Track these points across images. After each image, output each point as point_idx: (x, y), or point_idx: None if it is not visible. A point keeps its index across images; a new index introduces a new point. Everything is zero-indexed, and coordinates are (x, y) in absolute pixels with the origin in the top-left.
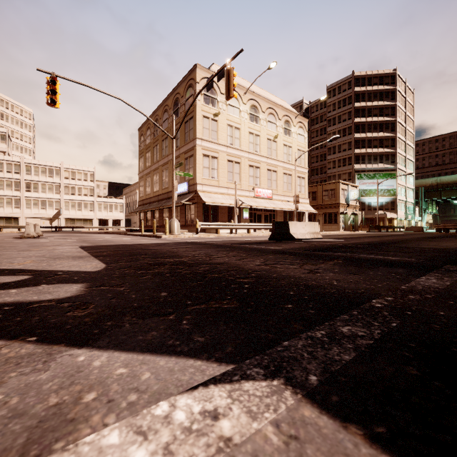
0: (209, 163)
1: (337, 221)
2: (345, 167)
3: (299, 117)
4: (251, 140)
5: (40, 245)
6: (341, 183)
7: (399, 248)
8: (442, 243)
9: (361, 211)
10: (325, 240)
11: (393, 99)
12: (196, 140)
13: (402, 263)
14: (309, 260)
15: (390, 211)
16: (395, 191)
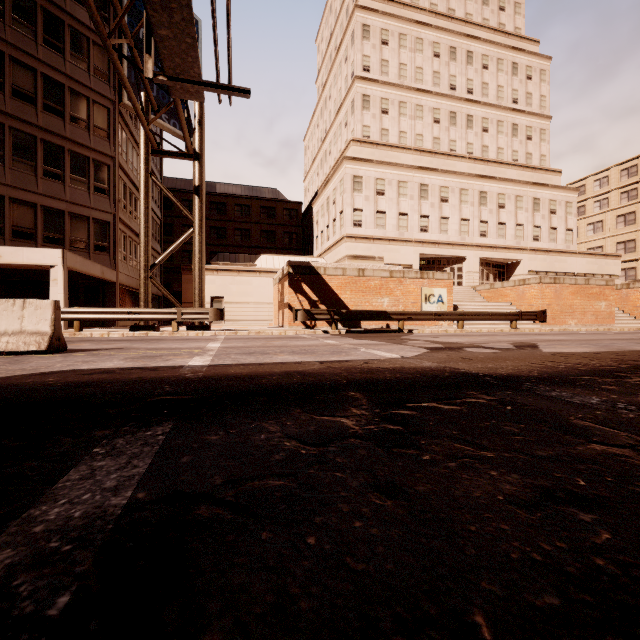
0: None
1: None
2: None
3: None
4: None
5: None
6: None
7: None
8: None
9: None
10: None
11: None
12: None
13: None
14: None
15: None
16: None
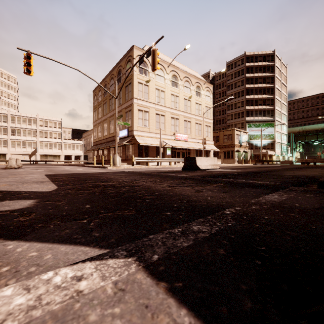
0: (142, 116)
1: (233, 157)
2: (239, 119)
3: (206, 83)
4: (173, 99)
5: (17, 173)
6: (236, 130)
7: (268, 175)
8: (299, 172)
9: (250, 149)
10: (221, 170)
11: (272, 72)
12: (133, 99)
13: (263, 185)
14: (201, 183)
15: (270, 149)
16: (274, 136)
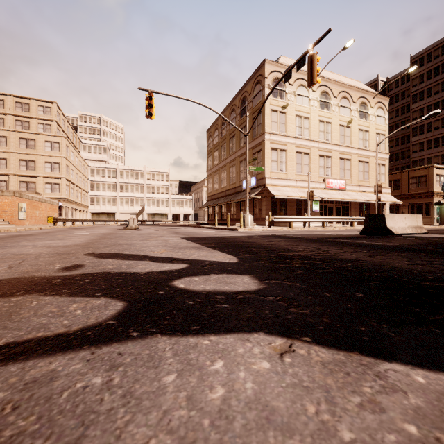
0: (277, 157)
1: (429, 213)
2: (438, 148)
3: (378, 97)
4: (321, 128)
5: (148, 236)
6: (436, 167)
7: None
8: None
9: None
10: (434, 235)
11: None
12: (264, 134)
13: None
14: None
15: None
16: None
